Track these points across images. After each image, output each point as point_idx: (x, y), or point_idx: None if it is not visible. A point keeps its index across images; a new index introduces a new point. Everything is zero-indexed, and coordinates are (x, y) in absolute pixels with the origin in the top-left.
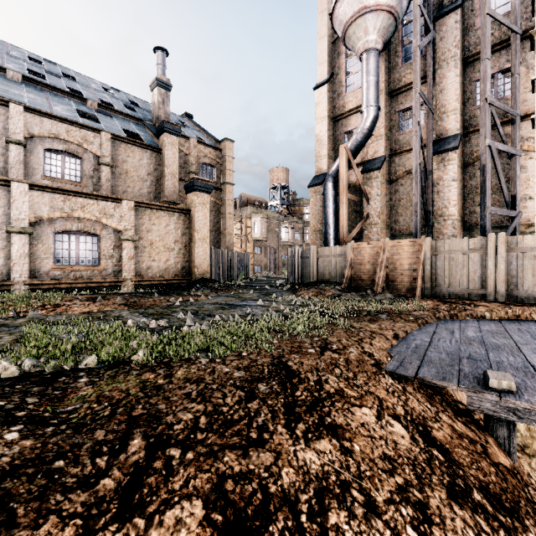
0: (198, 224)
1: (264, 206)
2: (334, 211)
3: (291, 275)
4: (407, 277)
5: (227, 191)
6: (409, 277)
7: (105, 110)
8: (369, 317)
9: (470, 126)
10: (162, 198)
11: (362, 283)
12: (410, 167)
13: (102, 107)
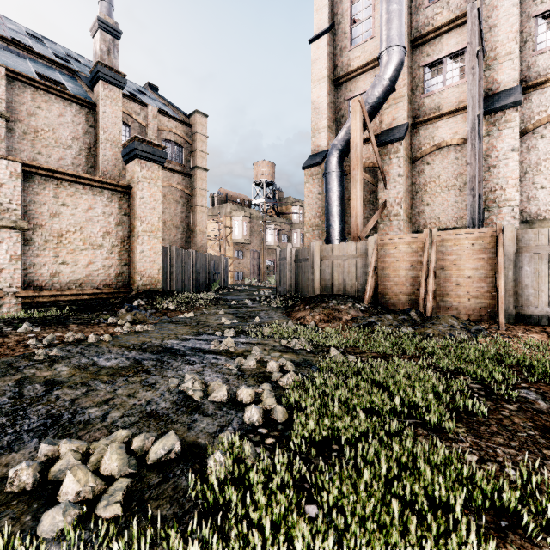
0: (142, 208)
1: (246, 204)
2: (340, 197)
3: (280, 285)
4: (469, 290)
5: (198, 177)
6: (472, 290)
7: (14, 48)
8: (520, 413)
9: (528, 78)
10: (96, 174)
11: (391, 298)
12: (441, 140)
13: (9, 43)
